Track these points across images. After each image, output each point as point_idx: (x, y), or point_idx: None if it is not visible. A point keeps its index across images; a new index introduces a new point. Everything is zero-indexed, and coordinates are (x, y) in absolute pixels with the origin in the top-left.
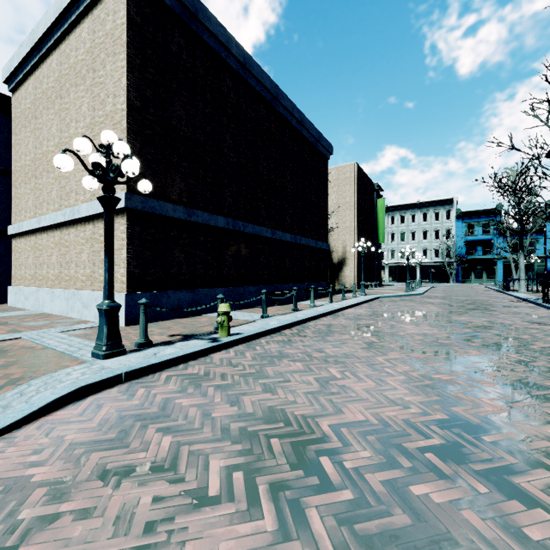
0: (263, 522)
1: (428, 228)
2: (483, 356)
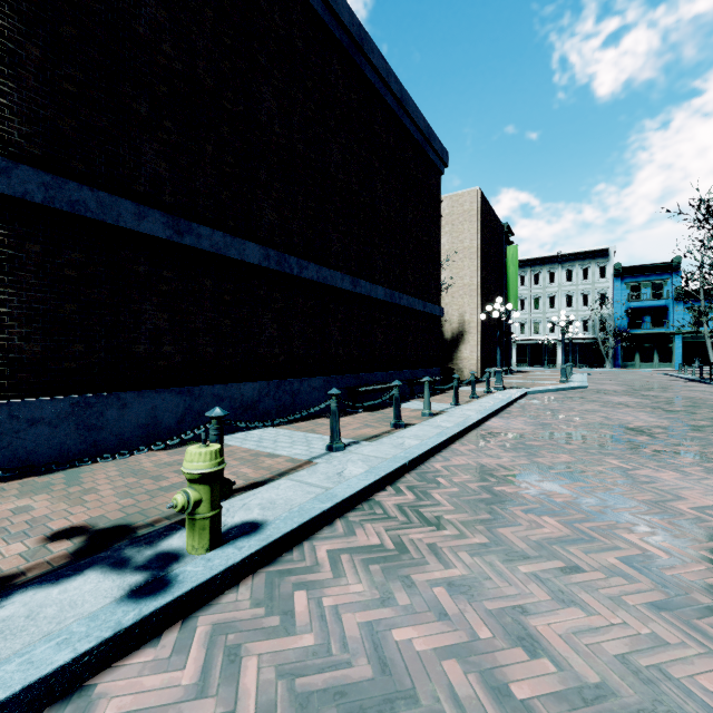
0: None
1: (573, 290)
2: None
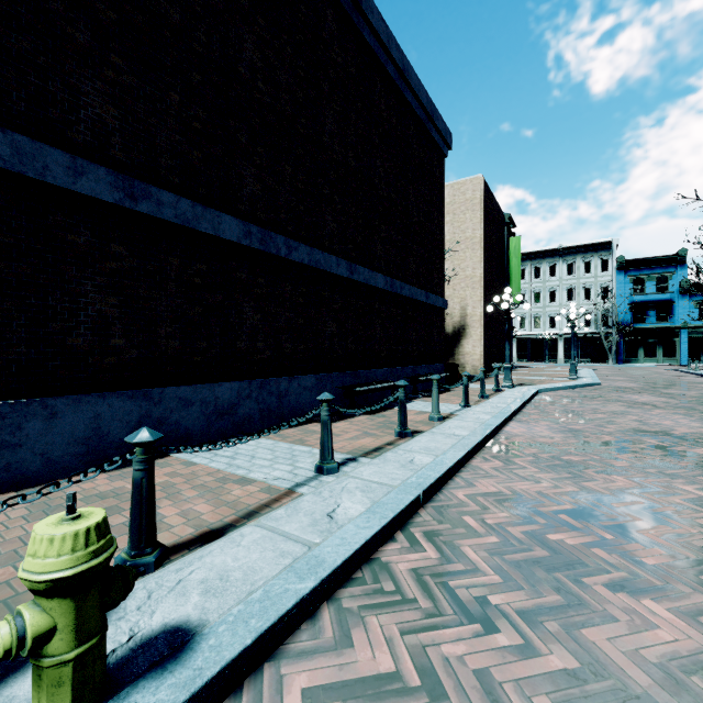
0: None
1: (574, 284)
2: None
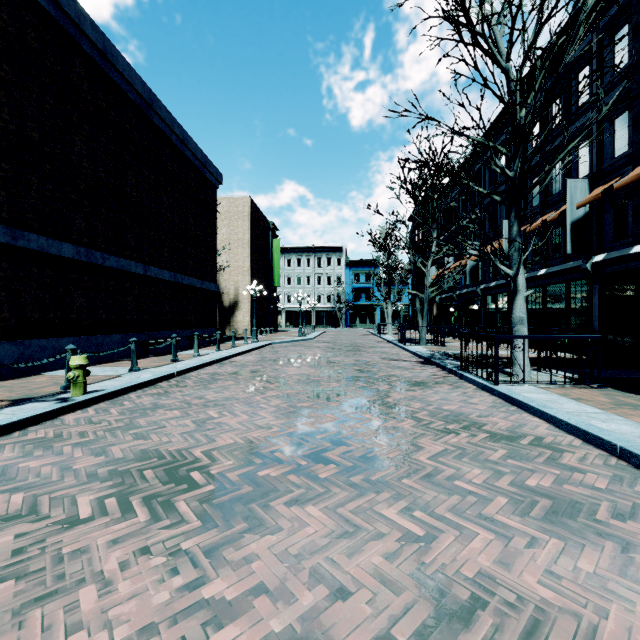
0: (137, 519)
1: (322, 273)
2: (340, 386)
